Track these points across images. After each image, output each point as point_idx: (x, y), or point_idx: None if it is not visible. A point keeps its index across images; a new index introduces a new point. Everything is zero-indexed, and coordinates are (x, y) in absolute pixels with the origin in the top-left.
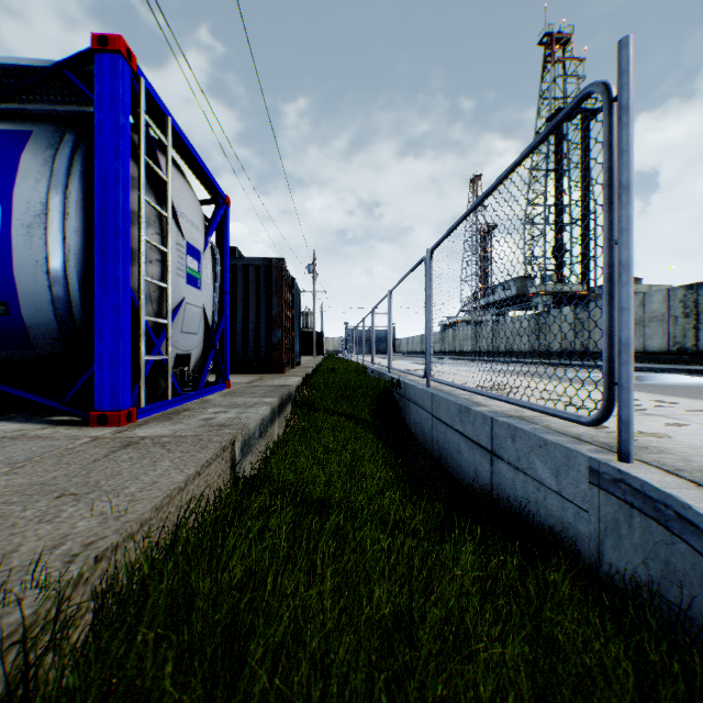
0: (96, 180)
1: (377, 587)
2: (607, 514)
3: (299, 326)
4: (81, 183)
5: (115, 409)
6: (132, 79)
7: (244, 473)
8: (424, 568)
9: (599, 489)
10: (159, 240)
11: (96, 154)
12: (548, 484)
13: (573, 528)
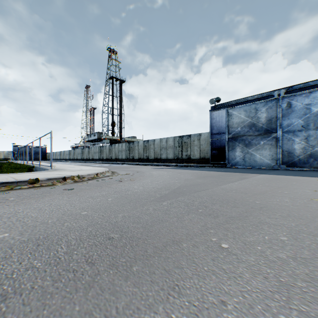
0: None
1: None
2: None
3: None
4: None
5: None
6: None
7: None
8: None
9: None
10: None
11: None
12: None
13: None
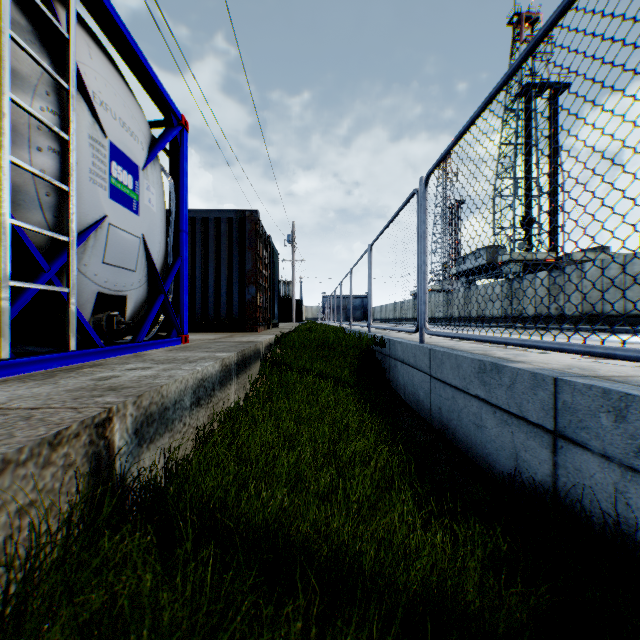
0: None
1: None
2: None
3: (276, 288)
4: None
5: None
6: None
7: (147, 472)
8: None
9: None
10: (57, 122)
11: None
12: None
13: None
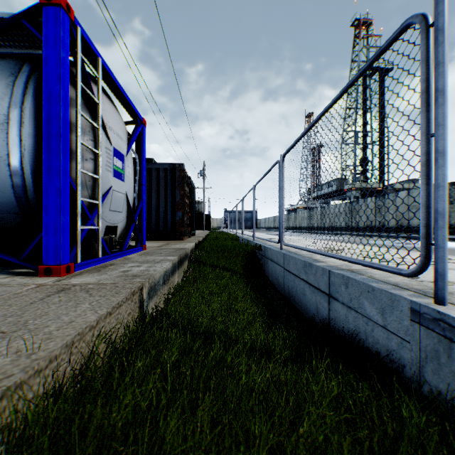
0: (43, 98)
1: (252, 423)
2: (428, 345)
3: (194, 210)
4: (33, 101)
5: (58, 263)
6: (71, 27)
7: (150, 311)
8: (290, 398)
9: (420, 325)
10: (93, 144)
11: (43, 79)
12: (375, 320)
13: (397, 354)
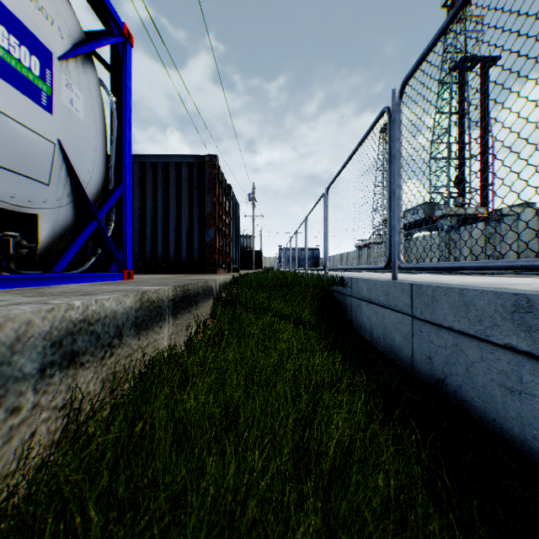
0: None
1: None
2: None
3: (237, 235)
4: None
5: None
6: None
7: None
8: None
9: None
10: None
11: None
12: None
13: None
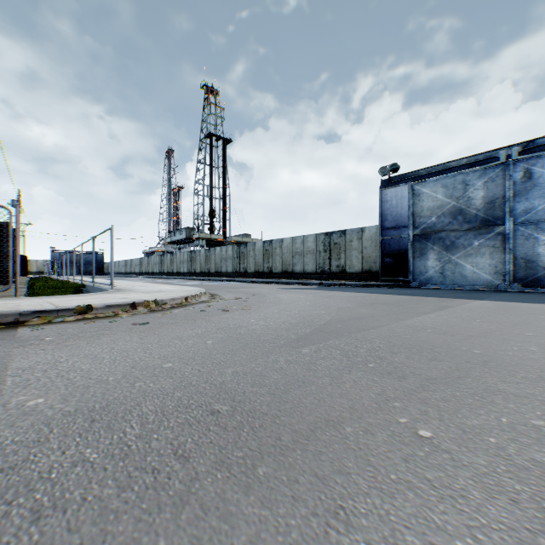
0: None
1: None
2: None
3: None
4: None
5: None
6: None
7: None
8: None
9: None
10: None
11: None
12: None
13: None
